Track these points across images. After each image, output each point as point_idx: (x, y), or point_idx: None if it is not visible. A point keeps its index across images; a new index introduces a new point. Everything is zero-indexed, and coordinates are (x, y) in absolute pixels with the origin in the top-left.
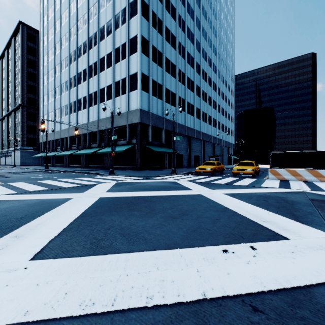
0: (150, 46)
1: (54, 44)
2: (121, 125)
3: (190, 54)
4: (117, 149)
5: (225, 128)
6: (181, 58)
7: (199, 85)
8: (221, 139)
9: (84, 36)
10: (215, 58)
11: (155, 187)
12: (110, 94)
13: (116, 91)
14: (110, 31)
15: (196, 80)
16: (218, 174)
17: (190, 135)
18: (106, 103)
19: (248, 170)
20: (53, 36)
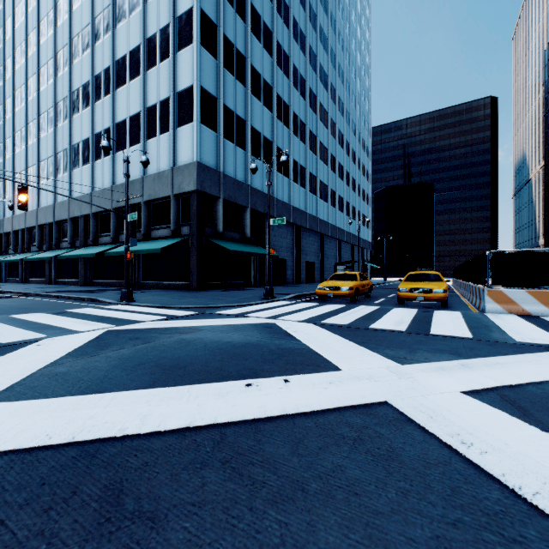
0: (219, 36)
1: (25, 35)
2: (158, 196)
3: (299, 70)
4: (149, 246)
5: (357, 214)
6: (281, 74)
7: (315, 131)
8: (351, 234)
9: (85, 15)
10: (341, 88)
11: (212, 351)
12: (137, 133)
13: (149, 127)
14: (137, 3)
15: (309, 122)
16: (363, 300)
17: (298, 223)
18: (129, 151)
19: (434, 291)
20: (24, 19)
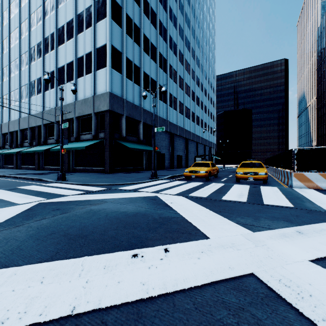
0: (123, 14)
1: (1, 12)
2: (84, 113)
3: (173, 38)
4: (78, 145)
5: (207, 126)
6: (162, 40)
7: (182, 76)
8: (204, 138)
9: None
10: (198, 51)
11: (111, 220)
12: (71, 74)
13: (79, 70)
14: None
15: (179, 70)
16: (214, 179)
17: (172, 131)
18: (66, 85)
19: (259, 174)
20: (0, 2)
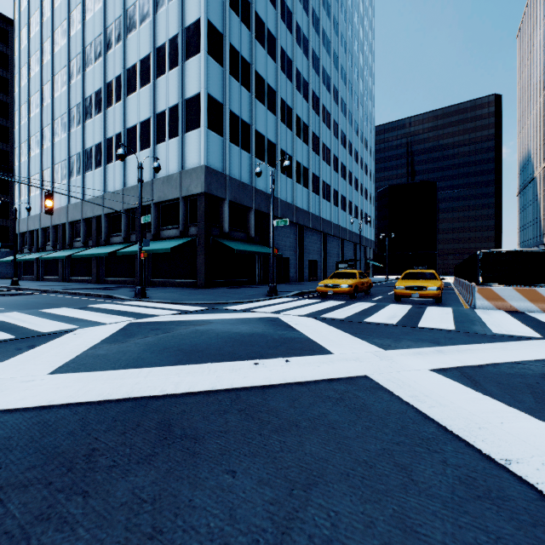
0: (225, 45)
1: (39, 44)
2: (167, 198)
3: (302, 74)
4: (159, 246)
5: (360, 213)
6: (285, 78)
7: (318, 132)
8: (353, 233)
9: (97, 25)
10: (343, 89)
11: (224, 339)
12: (147, 138)
13: (159, 132)
14: (147, 14)
15: (312, 123)
16: (363, 297)
17: (301, 222)
18: (139, 155)
19: (428, 288)
20: (39, 28)
